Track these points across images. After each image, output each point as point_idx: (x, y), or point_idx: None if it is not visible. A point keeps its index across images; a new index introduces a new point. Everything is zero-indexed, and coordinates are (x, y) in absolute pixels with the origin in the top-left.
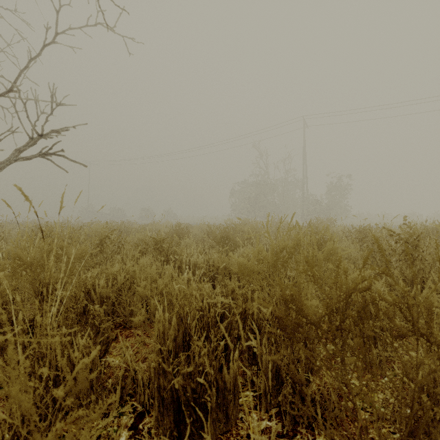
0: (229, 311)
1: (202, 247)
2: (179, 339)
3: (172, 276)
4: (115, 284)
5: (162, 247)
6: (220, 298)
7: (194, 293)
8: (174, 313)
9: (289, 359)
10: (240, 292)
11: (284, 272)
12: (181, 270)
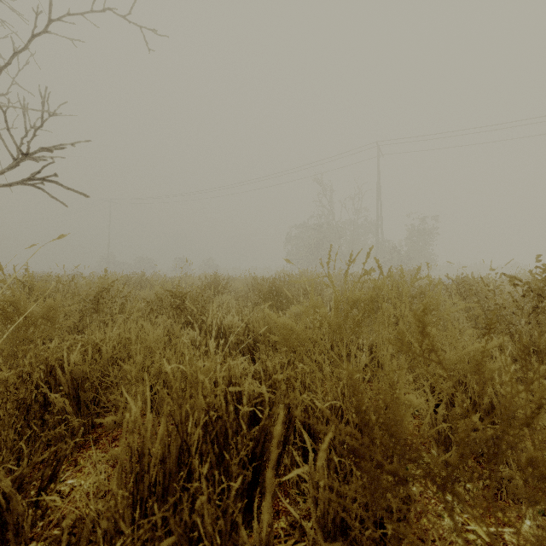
0: (270, 401)
1: (244, 306)
2: (171, 461)
3: (196, 344)
4: (99, 358)
5: (184, 304)
6: (246, 386)
7: (200, 378)
8: (164, 414)
9: (366, 496)
10: (281, 377)
11: (355, 341)
12: (205, 337)
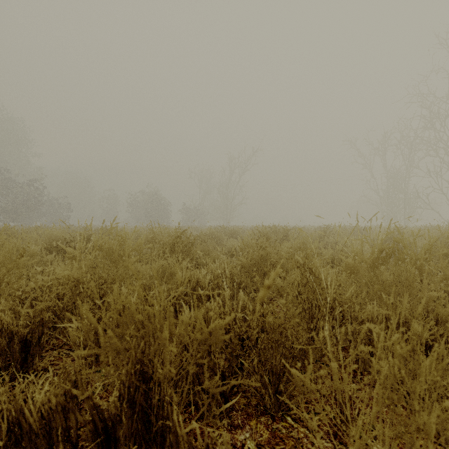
0: None
1: None
2: None
3: None
4: None
5: None
6: None
7: None
8: None
9: None
10: None
11: None
12: None
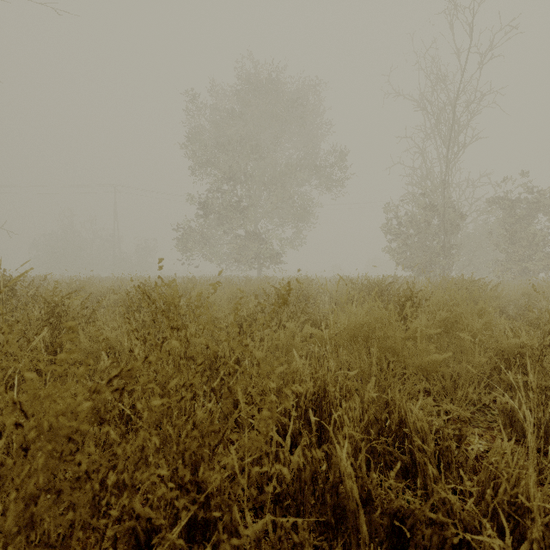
0: None
1: None
2: None
3: None
4: None
5: None
6: None
7: None
8: None
9: None
10: None
11: None
12: None
